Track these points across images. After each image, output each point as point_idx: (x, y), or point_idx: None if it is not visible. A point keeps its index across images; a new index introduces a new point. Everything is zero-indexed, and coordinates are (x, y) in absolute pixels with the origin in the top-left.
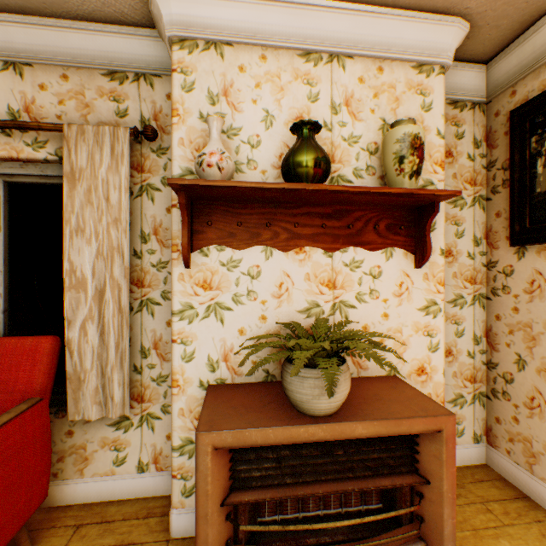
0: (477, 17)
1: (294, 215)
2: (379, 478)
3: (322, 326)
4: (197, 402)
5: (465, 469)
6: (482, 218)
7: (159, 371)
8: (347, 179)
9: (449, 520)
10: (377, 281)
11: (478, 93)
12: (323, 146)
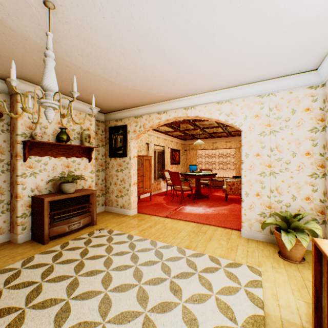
0: (102, 108)
1: (58, 148)
2: (83, 205)
3: (70, 175)
4: (28, 201)
5: (100, 212)
6: (104, 150)
7: (0, 199)
8: (72, 140)
9: (96, 209)
10: (80, 165)
11: (103, 119)
12: (66, 131)
